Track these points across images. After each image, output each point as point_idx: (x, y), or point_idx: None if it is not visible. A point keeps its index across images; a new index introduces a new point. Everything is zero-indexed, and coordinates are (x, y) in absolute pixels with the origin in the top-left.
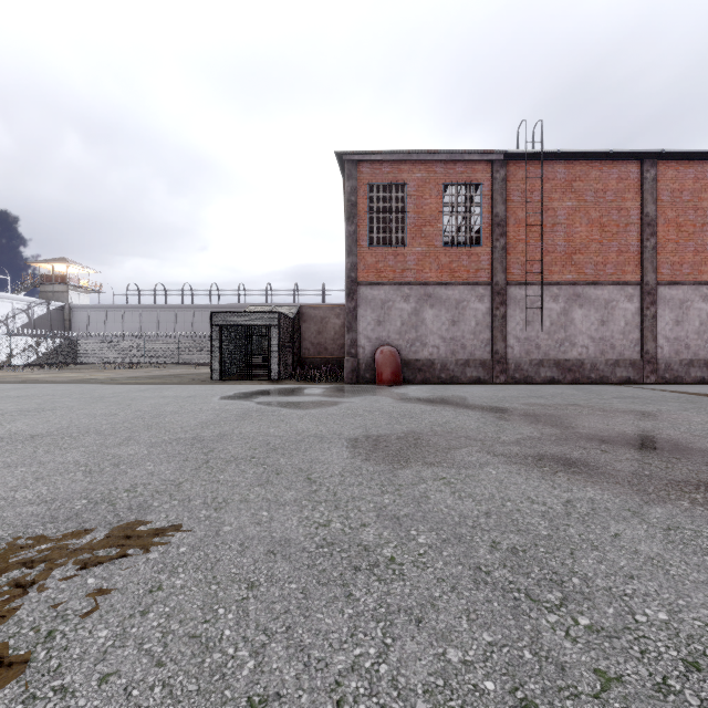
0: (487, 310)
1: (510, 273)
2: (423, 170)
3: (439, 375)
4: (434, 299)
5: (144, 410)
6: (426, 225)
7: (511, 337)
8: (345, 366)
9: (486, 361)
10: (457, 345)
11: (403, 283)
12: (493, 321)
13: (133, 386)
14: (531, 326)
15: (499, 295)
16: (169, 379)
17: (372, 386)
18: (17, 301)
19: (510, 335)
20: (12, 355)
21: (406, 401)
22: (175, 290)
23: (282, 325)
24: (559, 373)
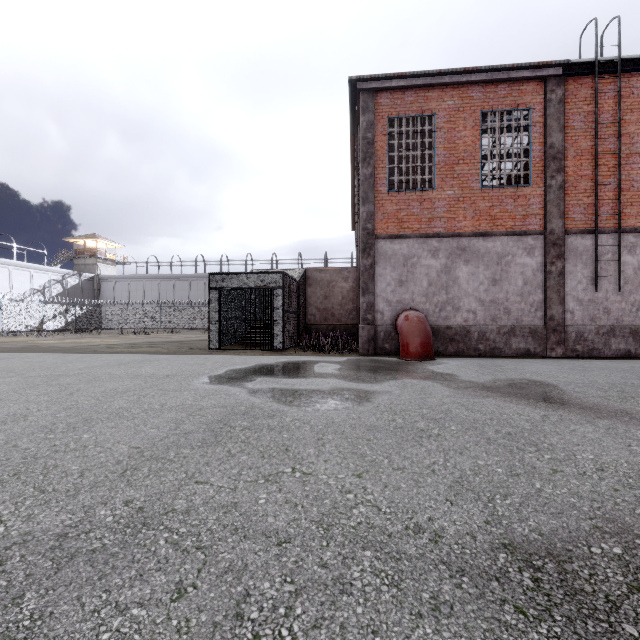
0: (538, 265)
1: (569, 219)
2: (455, 97)
3: (476, 346)
4: (469, 253)
5: (76, 408)
6: (459, 163)
7: (570, 299)
8: (360, 335)
9: (537, 329)
10: (499, 309)
11: (430, 235)
12: (547, 279)
13: (118, 357)
14: (598, 285)
15: (555, 247)
16: (166, 348)
17: (396, 360)
18: (52, 273)
19: (569, 297)
20: (44, 321)
21: (471, 391)
22: (189, 261)
23: (286, 288)
24: (636, 345)
